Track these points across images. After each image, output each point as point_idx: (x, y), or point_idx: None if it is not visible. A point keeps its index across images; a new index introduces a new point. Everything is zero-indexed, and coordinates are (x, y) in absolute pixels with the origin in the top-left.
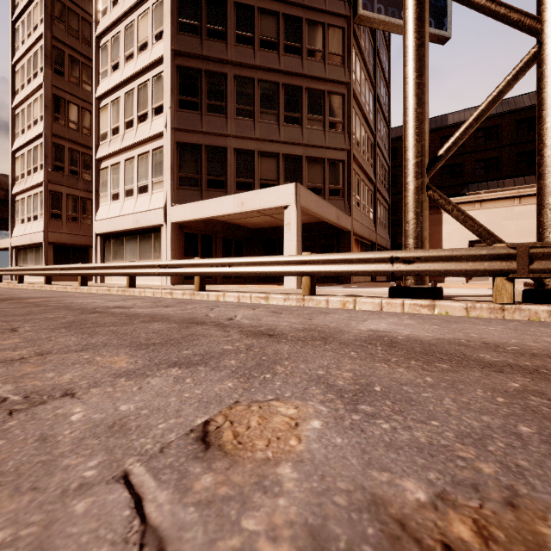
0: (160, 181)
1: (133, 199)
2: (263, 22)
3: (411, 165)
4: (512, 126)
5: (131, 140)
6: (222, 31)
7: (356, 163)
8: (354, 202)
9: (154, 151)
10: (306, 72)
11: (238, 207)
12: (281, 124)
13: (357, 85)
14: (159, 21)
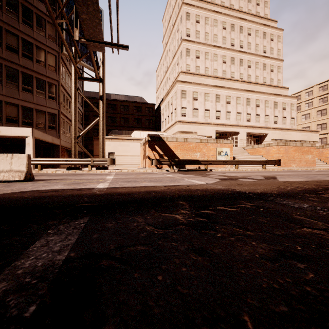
0: None
1: None
2: (9, 37)
3: (73, 136)
4: (133, 108)
5: None
6: None
7: (63, 114)
8: (62, 132)
9: None
10: (35, 70)
11: None
12: (20, 90)
13: (64, 79)
14: None
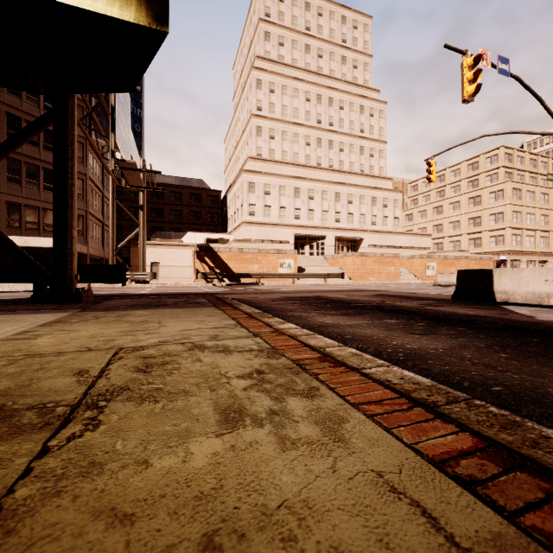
0: None
1: None
2: None
3: (111, 249)
4: (188, 196)
5: None
6: None
7: (91, 214)
8: (90, 237)
9: None
10: None
11: (23, 244)
12: (41, 190)
13: (92, 170)
14: None
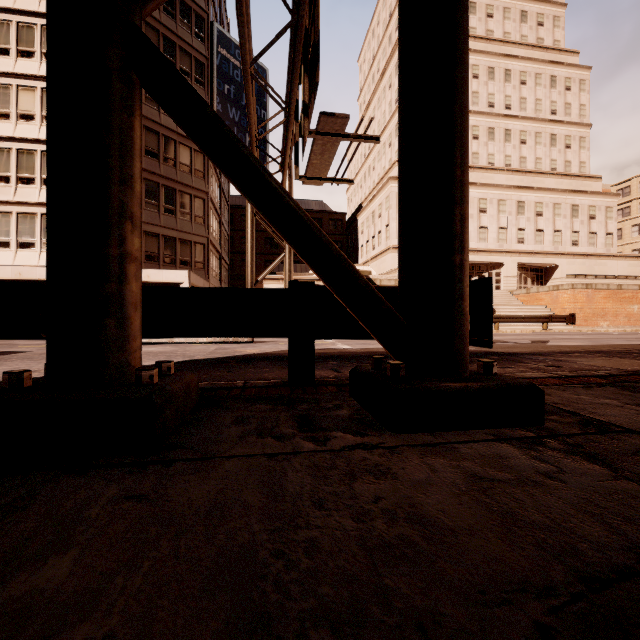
0: None
1: (9, 251)
2: (148, 137)
3: (250, 282)
4: None
5: (8, 197)
6: None
7: (211, 243)
8: (210, 271)
9: (44, 215)
10: (179, 180)
11: (145, 278)
12: (161, 213)
13: (211, 188)
14: None
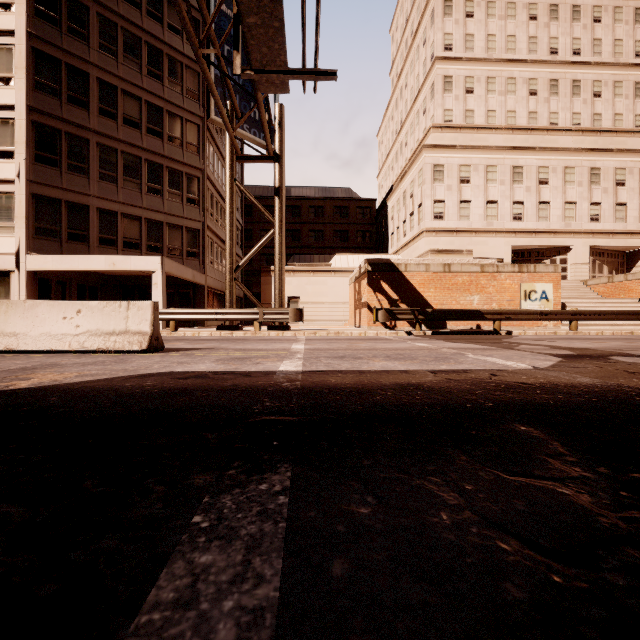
0: (8, 226)
1: None
2: (127, 103)
3: (228, 268)
4: (331, 210)
5: None
6: (84, 100)
7: (210, 230)
8: (208, 262)
9: None
10: (166, 154)
11: (110, 266)
12: (143, 192)
13: (211, 167)
14: (6, 67)
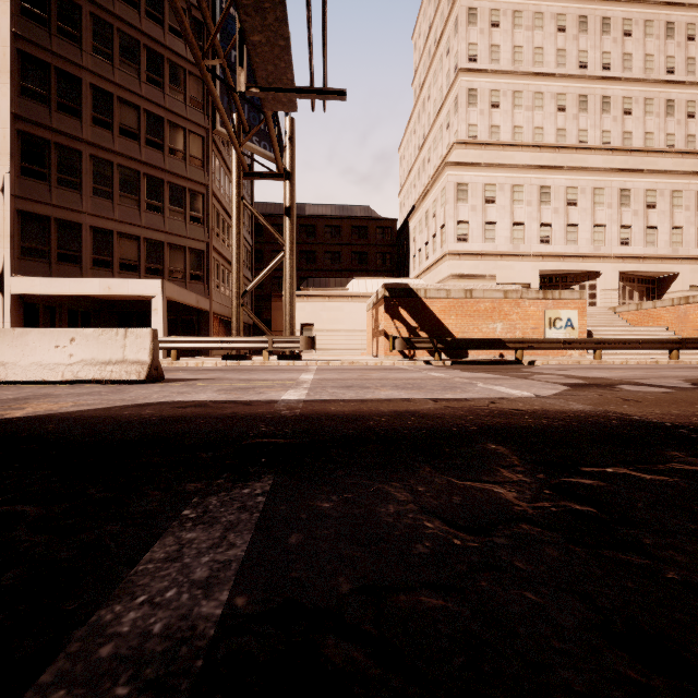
0: None
1: None
2: (124, 112)
3: (234, 293)
4: (349, 230)
5: None
6: (76, 108)
7: (216, 251)
8: (214, 286)
9: None
10: (168, 168)
11: (105, 291)
12: (142, 210)
13: (217, 183)
14: None
